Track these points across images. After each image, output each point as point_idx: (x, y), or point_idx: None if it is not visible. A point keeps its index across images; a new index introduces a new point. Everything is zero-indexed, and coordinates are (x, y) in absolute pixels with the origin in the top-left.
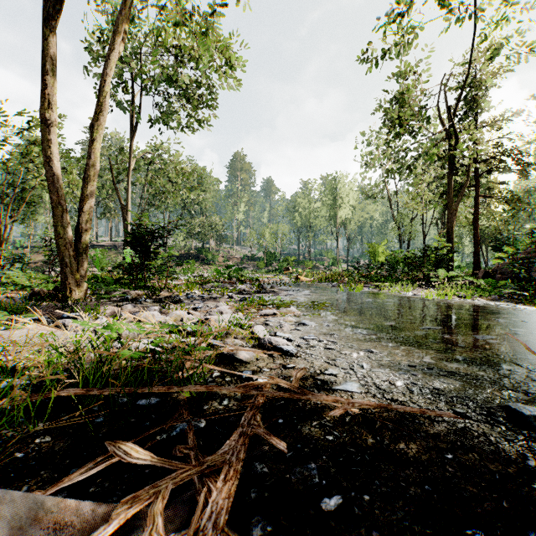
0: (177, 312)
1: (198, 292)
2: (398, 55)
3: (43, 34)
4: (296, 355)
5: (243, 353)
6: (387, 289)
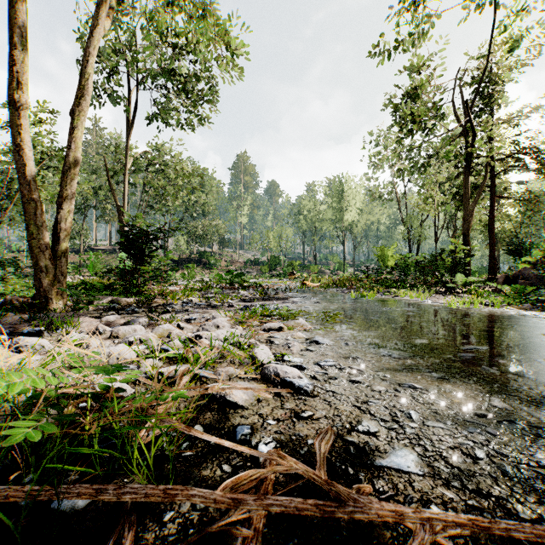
0: (165, 326)
1: (195, 300)
2: (411, 45)
3: (11, 2)
4: (311, 393)
5: (239, 392)
6: (403, 296)
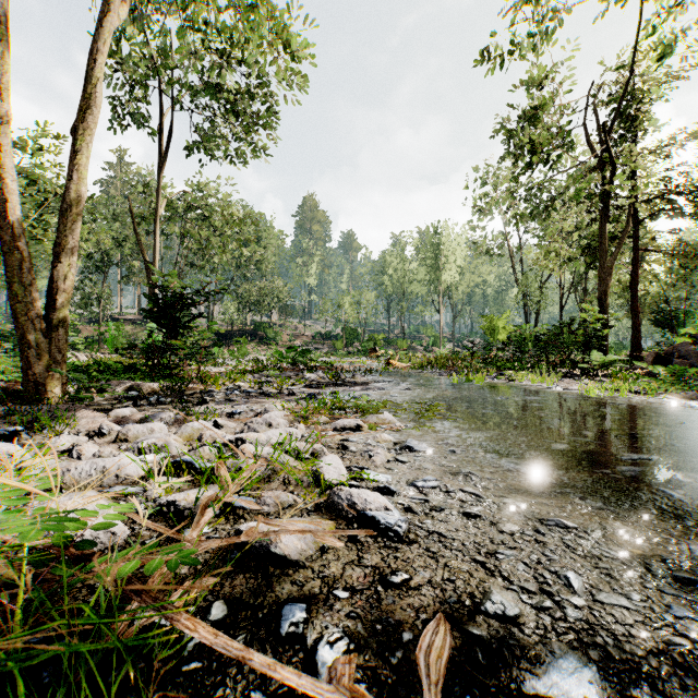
0: (195, 424)
1: (244, 385)
2: (531, 49)
3: None
4: (406, 537)
5: (291, 538)
6: (521, 380)
